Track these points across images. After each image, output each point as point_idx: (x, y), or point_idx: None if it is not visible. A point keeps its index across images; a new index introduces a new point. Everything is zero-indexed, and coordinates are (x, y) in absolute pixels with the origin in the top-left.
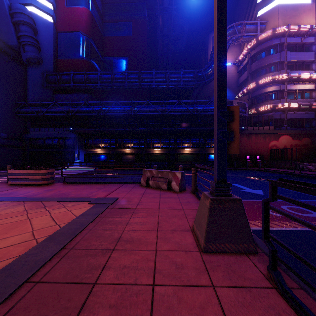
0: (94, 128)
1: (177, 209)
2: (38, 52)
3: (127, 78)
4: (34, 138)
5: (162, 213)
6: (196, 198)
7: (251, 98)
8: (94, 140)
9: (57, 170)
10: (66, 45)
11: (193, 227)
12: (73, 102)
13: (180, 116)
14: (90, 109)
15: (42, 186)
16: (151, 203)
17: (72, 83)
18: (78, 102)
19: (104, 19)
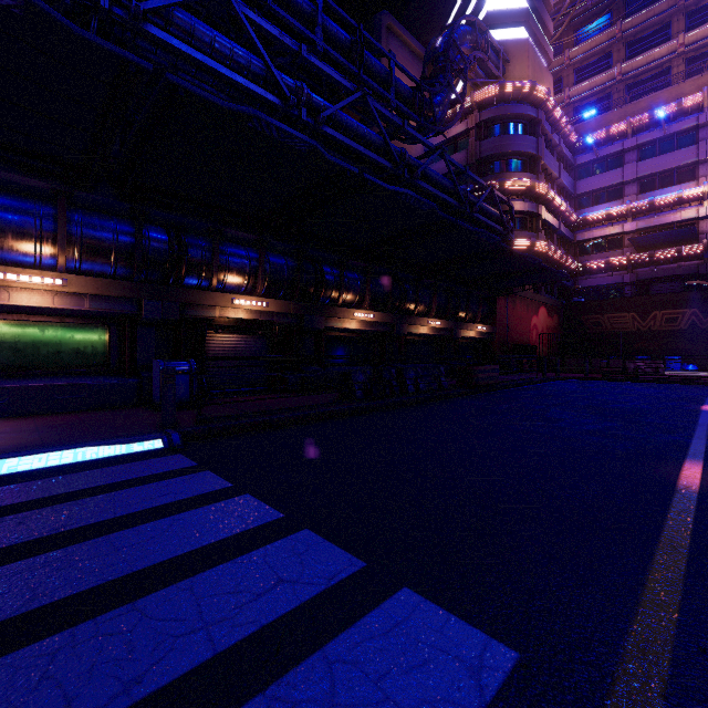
0: None
1: None
2: None
3: None
4: None
5: None
6: None
7: None
8: None
9: None
10: None
11: None
12: None
13: None
14: None
15: None
16: None
17: None
18: None
19: None
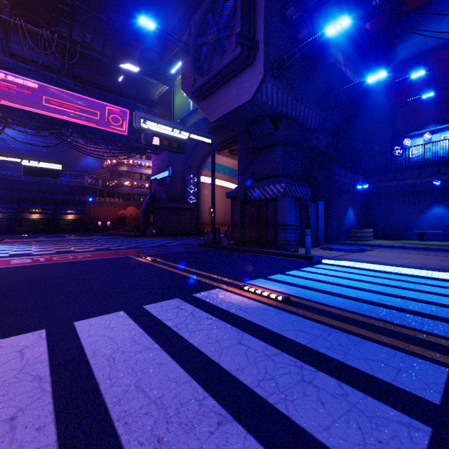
0: None
1: None
2: None
3: None
4: None
5: None
6: None
7: (110, 172)
8: None
9: None
10: None
11: None
12: None
13: (26, 182)
14: None
15: None
16: None
17: None
18: None
19: None
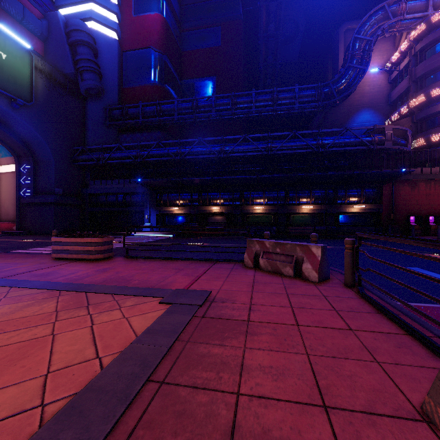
0: (169, 178)
1: (338, 328)
2: (99, 80)
3: (215, 105)
4: (94, 194)
5: (309, 338)
6: (362, 300)
7: (416, 121)
8: (169, 196)
9: (121, 237)
10: (134, 68)
11: (426, 409)
12: (142, 144)
13: (295, 156)
14: (164, 152)
15: (95, 263)
16: (276, 307)
17: (141, 118)
18: (148, 144)
19: (183, 27)
